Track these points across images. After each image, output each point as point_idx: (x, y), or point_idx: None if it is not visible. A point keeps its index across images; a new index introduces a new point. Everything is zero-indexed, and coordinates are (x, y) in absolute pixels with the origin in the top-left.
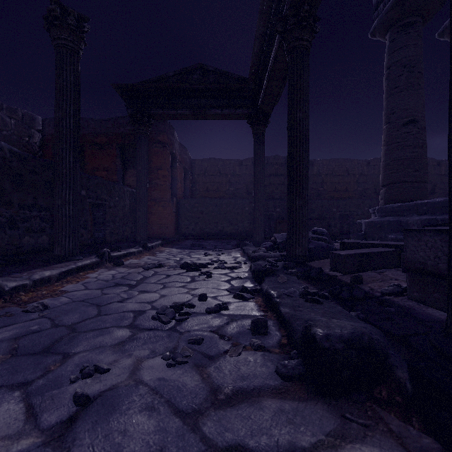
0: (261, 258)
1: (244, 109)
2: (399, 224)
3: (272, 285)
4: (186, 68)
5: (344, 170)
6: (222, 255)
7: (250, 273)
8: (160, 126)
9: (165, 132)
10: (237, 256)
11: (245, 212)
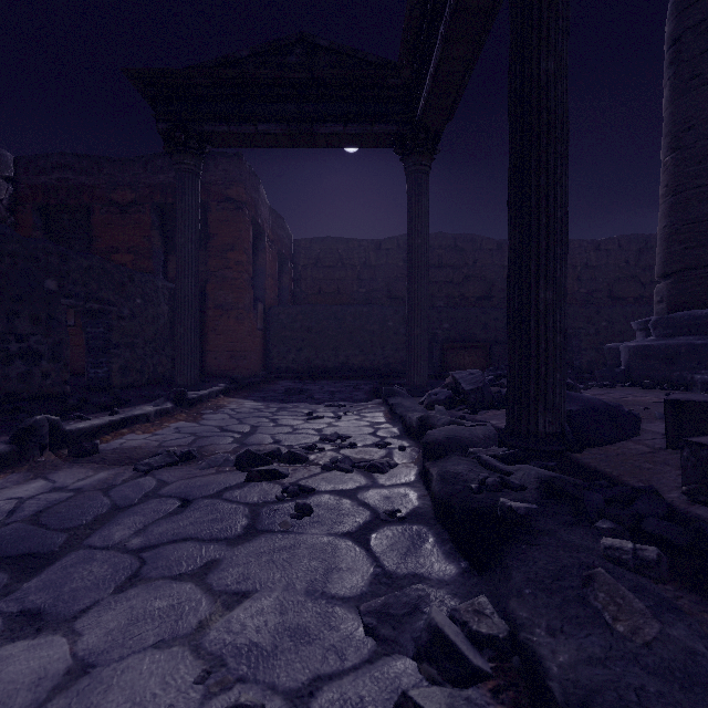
0: (454, 446)
1: (388, 124)
2: None
3: (571, 635)
4: (273, 43)
5: None
6: (344, 418)
7: (424, 492)
8: (232, 171)
9: (241, 181)
10: (378, 420)
11: (387, 330)
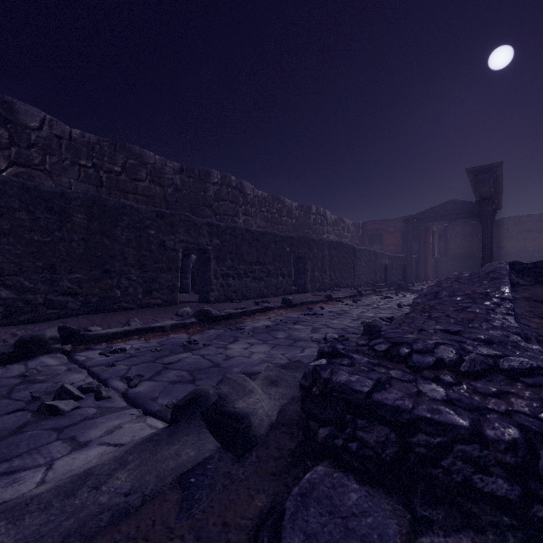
0: None
1: (477, 218)
2: None
3: None
4: (444, 203)
5: None
6: None
7: None
8: None
9: None
10: None
11: None
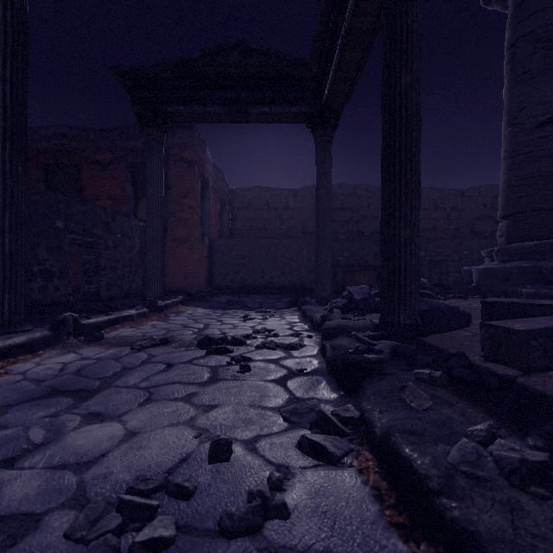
0: (342, 331)
1: (302, 106)
2: (538, 271)
3: (390, 412)
4: (218, 46)
5: (431, 203)
6: (270, 319)
7: (322, 360)
8: (185, 138)
9: (192, 146)
10: (294, 320)
11: (302, 258)
